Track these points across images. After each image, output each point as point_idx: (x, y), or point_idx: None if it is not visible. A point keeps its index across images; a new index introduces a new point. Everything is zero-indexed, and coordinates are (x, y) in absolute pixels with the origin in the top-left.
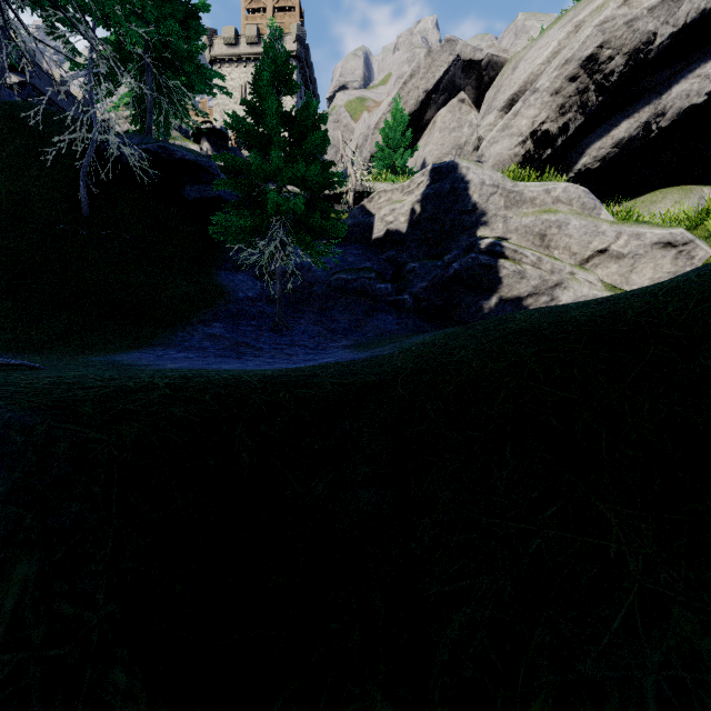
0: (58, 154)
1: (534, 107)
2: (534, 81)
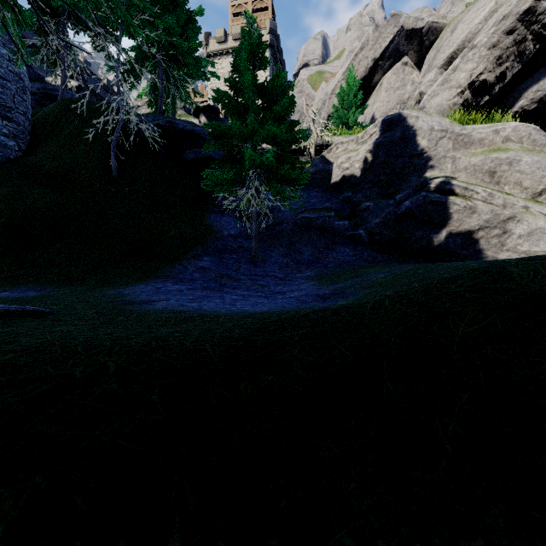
0: (97, 133)
1: (472, 61)
2: (472, 39)
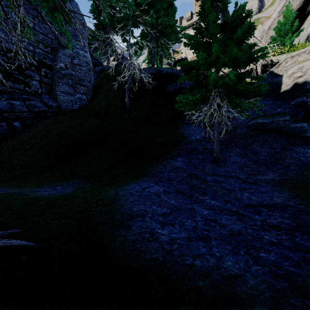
0: (120, 85)
1: None
2: None
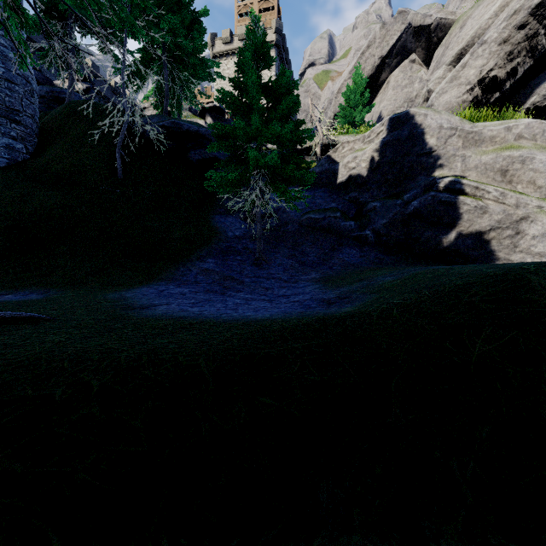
0: (103, 135)
1: (482, 57)
2: (482, 35)
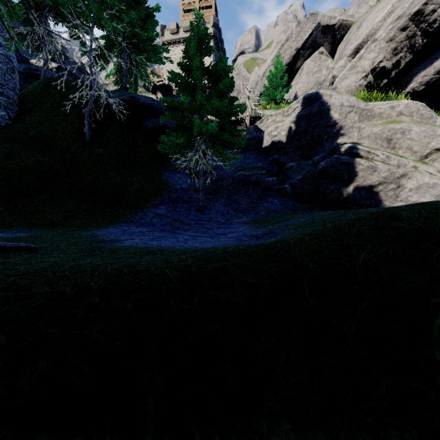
0: (74, 106)
1: (374, 51)
2: (374, 34)
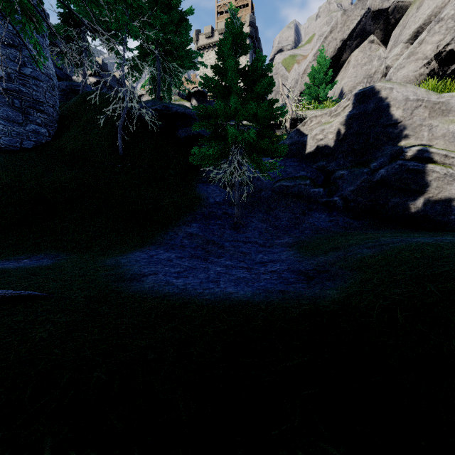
0: (108, 119)
1: (439, 33)
2: (438, 13)
